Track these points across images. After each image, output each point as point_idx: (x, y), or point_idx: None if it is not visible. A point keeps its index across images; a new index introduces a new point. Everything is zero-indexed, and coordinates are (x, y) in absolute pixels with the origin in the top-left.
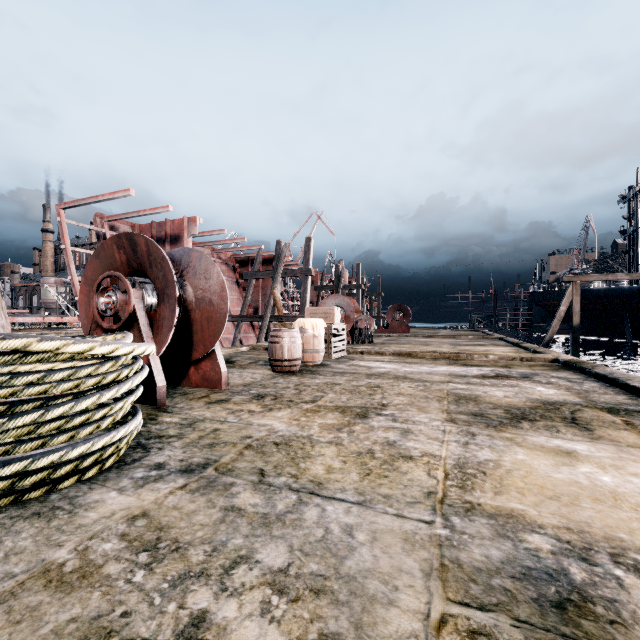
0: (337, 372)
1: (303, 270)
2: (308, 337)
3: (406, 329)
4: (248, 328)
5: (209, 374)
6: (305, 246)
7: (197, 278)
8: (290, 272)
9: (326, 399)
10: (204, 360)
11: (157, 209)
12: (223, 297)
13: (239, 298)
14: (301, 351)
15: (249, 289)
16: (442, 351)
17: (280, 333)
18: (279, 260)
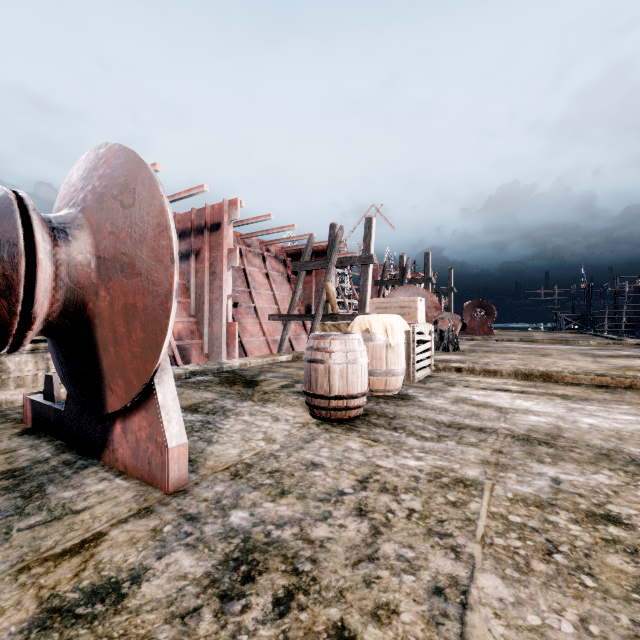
0: (442, 424)
1: (362, 257)
2: (377, 348)
3: (489, 331)
4: (299, 329)
5: (145, 448)
6: (365, 228)
7: (105, 207)
8: (346, 261)
9: (491, 639)
10: (136, 412)
11: (192, 190)
12: (160, 251)
13: (290, 295)
14: (366, 377)
15: (298, 283)
16: (609, 372)
17: (325, 343)
18: (333, 246)
